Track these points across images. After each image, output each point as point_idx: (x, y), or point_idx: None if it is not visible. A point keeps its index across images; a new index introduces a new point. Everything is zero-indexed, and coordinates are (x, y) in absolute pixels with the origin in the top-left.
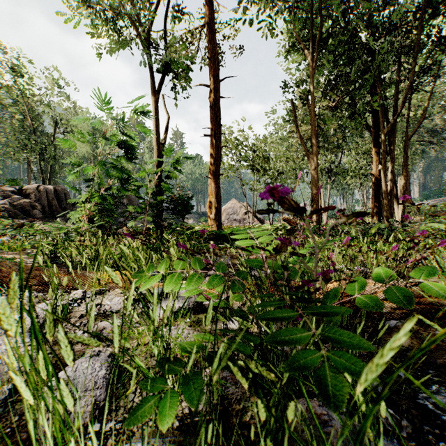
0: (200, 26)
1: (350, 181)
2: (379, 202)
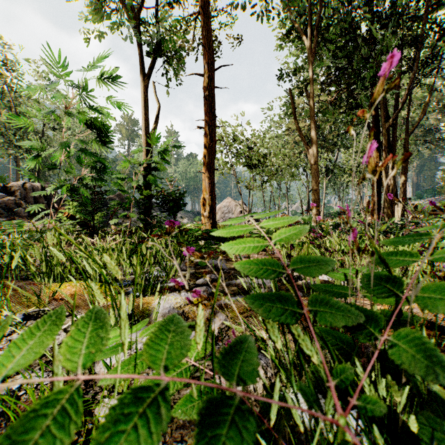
0: (193, 12)
1: (347, 179)
2: (379, 200)
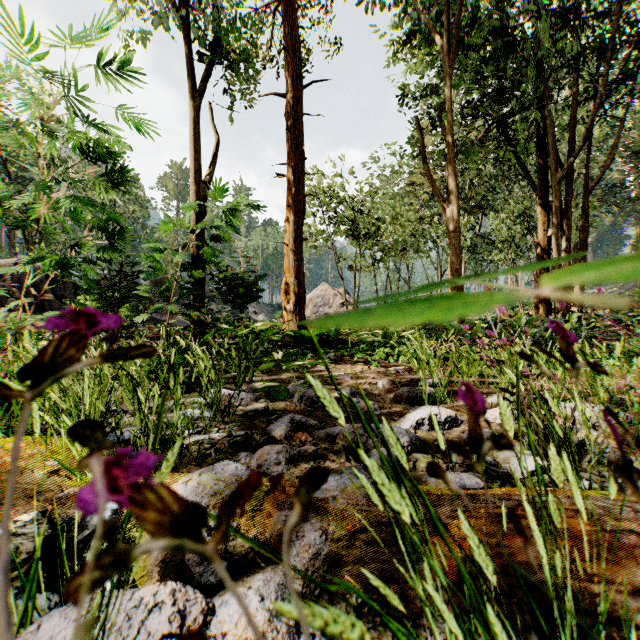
0: (271, 2)
1: (498, 257)
2: None
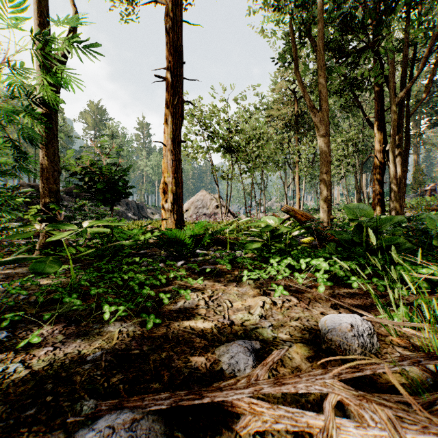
0: None
1: (333, 171)
2: (383, 192)
